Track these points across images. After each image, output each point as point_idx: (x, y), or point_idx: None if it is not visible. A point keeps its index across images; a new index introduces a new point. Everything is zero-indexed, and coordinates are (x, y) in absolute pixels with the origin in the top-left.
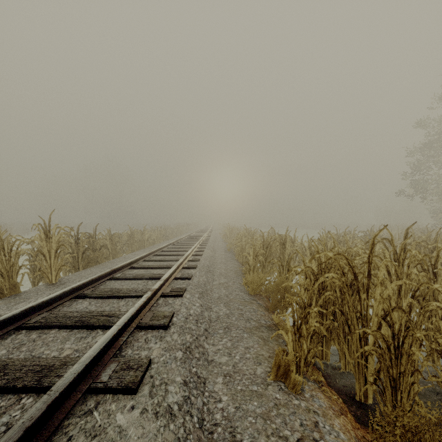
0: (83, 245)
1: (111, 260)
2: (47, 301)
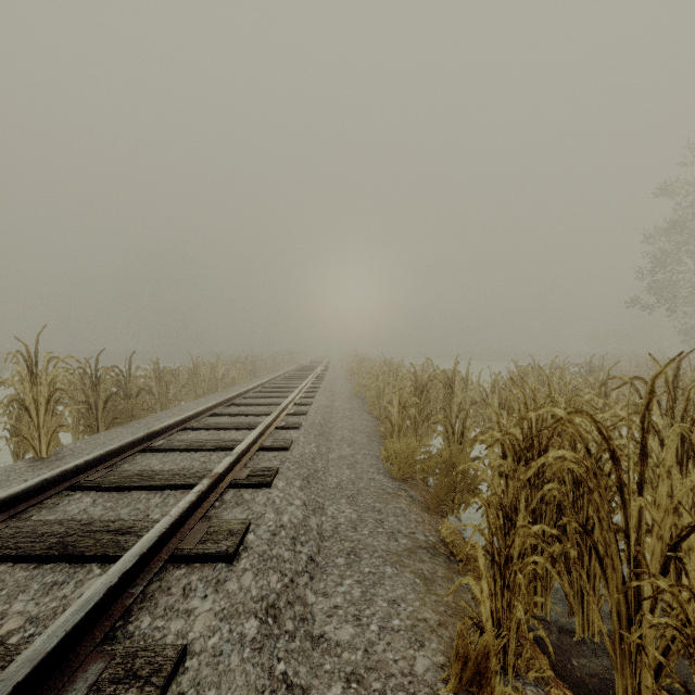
0: (105, 388)
1: (156, 414)
2: (3, 501)
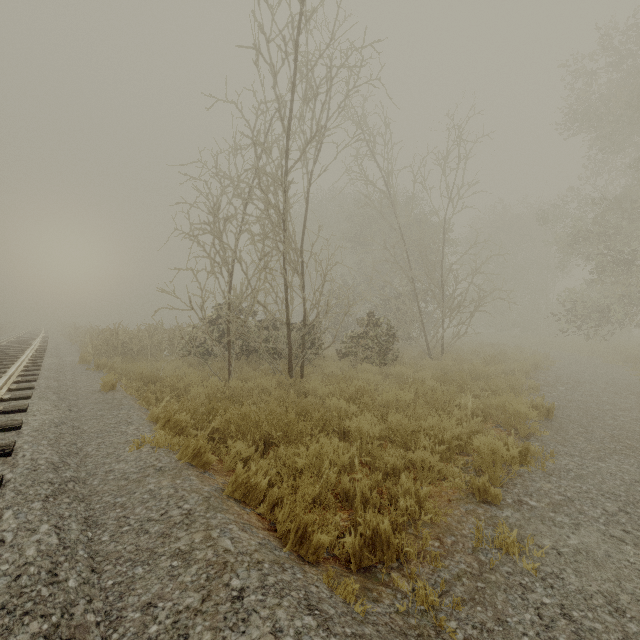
0: None
1: None
2: None
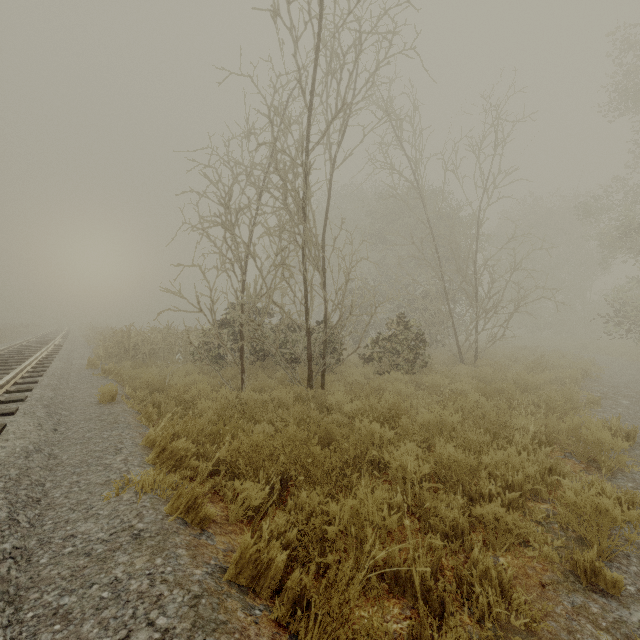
0: None
1: None
2: None
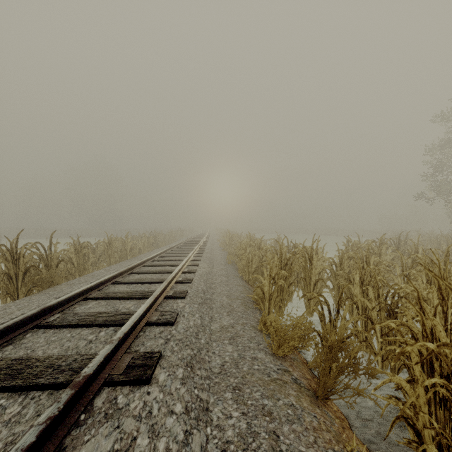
0: (24, 262)
1: (72, 280)
2: None
